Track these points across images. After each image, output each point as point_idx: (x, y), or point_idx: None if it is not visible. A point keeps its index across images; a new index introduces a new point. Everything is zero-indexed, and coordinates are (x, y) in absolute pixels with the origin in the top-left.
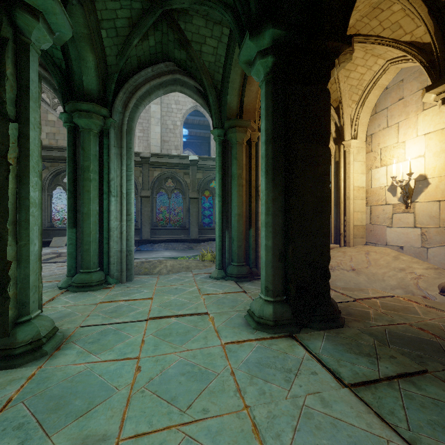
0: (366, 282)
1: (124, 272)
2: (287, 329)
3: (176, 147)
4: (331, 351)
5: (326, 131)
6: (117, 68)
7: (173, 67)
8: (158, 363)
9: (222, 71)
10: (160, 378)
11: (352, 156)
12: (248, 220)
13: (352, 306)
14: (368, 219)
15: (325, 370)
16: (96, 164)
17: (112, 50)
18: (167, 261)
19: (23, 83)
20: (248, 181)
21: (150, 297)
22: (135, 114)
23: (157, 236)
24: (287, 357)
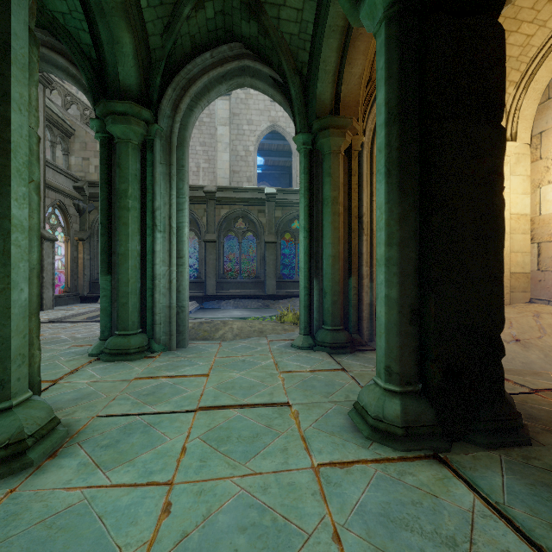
0: (542, 361)
1: (173, 335)
2: (428, 444)
3: (249, 178)
4: (528, 500)
5: (497, 97)
6: (163, 53)
7: (240, 50)
8: (201, 499)
9: (309, 47)
10: (200, 535)
11: (507, 168)
12: (347, 264)
13: (532, 403)
14: (534, 263)
15: (529, 550)
16: (137, 187)
17: (156, 26)
18: (233, 322)
19: (0, 36)
20: (347, 209)
21: (205, 373)
22: (190, 119)
23: (225, 291)
24: (439, 505)
